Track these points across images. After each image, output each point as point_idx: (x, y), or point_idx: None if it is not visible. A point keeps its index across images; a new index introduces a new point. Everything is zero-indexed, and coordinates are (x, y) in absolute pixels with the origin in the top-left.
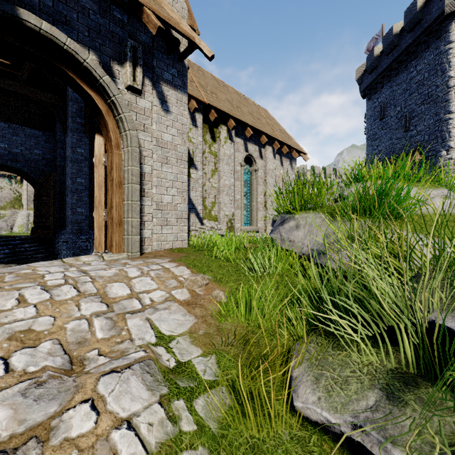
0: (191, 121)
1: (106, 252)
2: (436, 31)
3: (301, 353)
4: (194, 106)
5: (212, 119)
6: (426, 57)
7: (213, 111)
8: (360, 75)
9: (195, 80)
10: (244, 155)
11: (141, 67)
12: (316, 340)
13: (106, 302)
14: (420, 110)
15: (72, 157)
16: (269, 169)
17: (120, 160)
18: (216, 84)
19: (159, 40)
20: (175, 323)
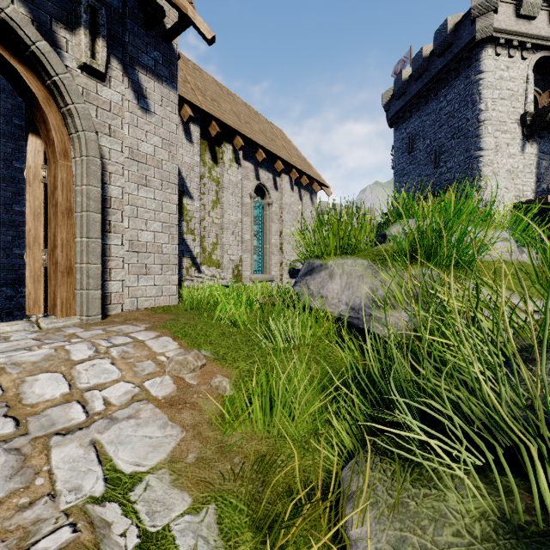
0: (184, 133)
1: (45, 316)
2: (466, 58)
3: (362, 496)
4: (188, 114)
5: (214, 134)
6: (457, 86)
7: (214, 123)
8: (387, 101)
9: (190, 81)
10: (254, 184)
11: (104, 39)
12: (381, 464)
13: (15, 415)
14: (450, 145)
15: (5, 174)
16: (286, 203)
17: (69, 175)
18: (218, 90)
19: (134, 6)
20: (145, 446)
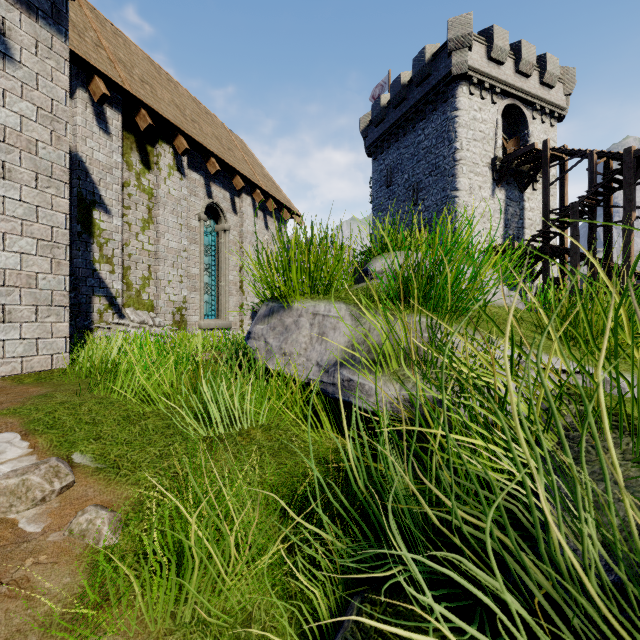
0: (96, 119)
1: None
2: (443, 93)
3: None
4: (101, 91)
5: (143, 127)
6: (434, 120)
7: (145, 112)
8: (365, 127)
9: (108, 47)
10: (205, 202)
11: None
12: None
13: None
14: (428, 182)
15: None
16: (248, 231)
17: None
18: (153, 71)
19: None
20: None
